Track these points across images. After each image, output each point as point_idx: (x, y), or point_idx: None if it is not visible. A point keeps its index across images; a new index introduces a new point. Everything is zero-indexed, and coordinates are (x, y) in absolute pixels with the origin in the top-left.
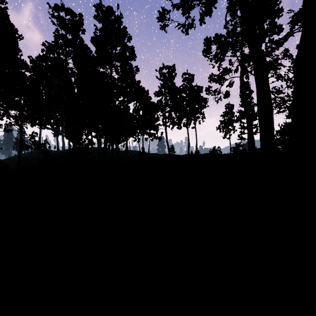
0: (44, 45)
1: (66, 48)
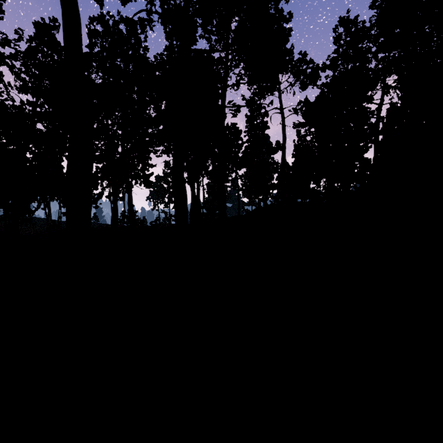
0: None
1: None
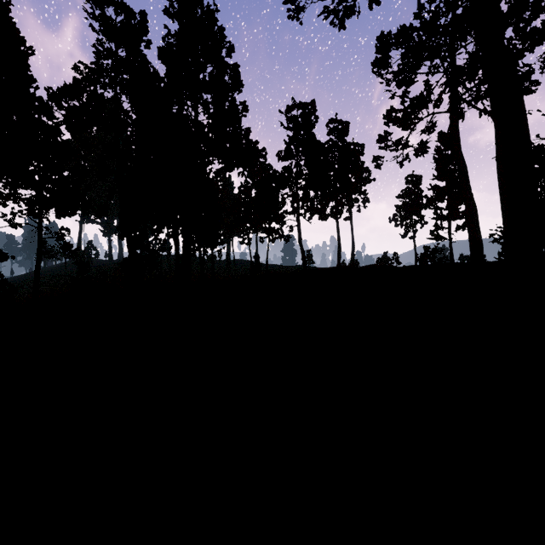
0: (76, 69)
1: (117, 74)
